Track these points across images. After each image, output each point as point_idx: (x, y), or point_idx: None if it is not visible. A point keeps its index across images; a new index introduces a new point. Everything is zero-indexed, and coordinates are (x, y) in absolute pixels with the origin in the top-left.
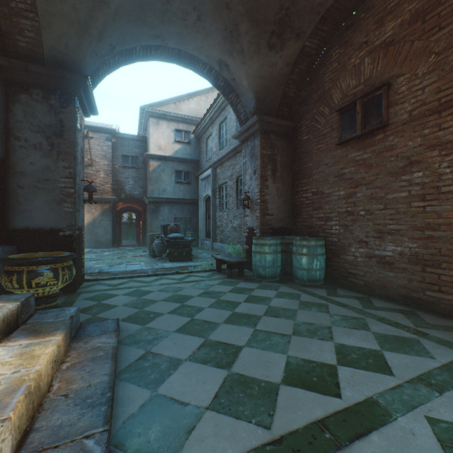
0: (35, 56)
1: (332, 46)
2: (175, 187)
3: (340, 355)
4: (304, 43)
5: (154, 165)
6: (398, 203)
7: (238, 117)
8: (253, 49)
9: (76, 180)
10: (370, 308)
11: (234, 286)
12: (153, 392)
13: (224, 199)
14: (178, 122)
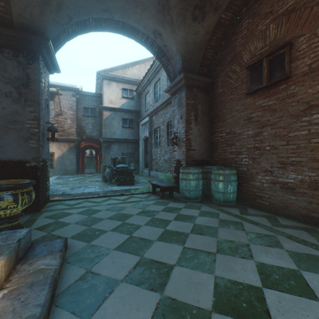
0: (6, 22)
1: (242, 17)
2: (122, 131)
3: (263, 276)
4: (220, 15)
5: (107, 114)
6: (299, 140)
7: (169, 75)
8: (181, 20)
9: (40, 122)
10: (278, 226)
11: (166, 206)
12: None
13: (158, 139)
14: (124, 83)
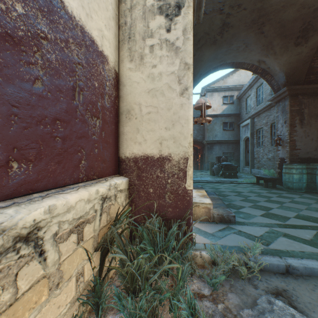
0: None
1: None
2: (223, 133)
3: None
4: None
5: None
6: None
7: (272, 87)
8: (283, 50)
9: None
10: None
11: (269, 191)
12: (237, 210)
13: (260, 139)
14: (224, 91)
